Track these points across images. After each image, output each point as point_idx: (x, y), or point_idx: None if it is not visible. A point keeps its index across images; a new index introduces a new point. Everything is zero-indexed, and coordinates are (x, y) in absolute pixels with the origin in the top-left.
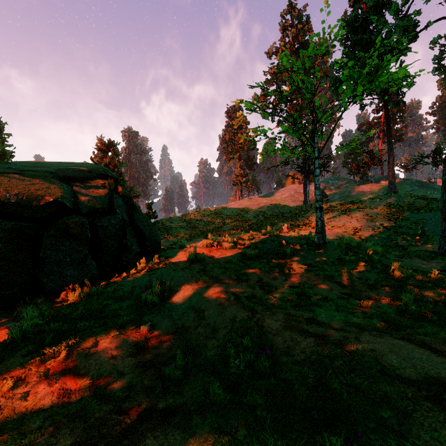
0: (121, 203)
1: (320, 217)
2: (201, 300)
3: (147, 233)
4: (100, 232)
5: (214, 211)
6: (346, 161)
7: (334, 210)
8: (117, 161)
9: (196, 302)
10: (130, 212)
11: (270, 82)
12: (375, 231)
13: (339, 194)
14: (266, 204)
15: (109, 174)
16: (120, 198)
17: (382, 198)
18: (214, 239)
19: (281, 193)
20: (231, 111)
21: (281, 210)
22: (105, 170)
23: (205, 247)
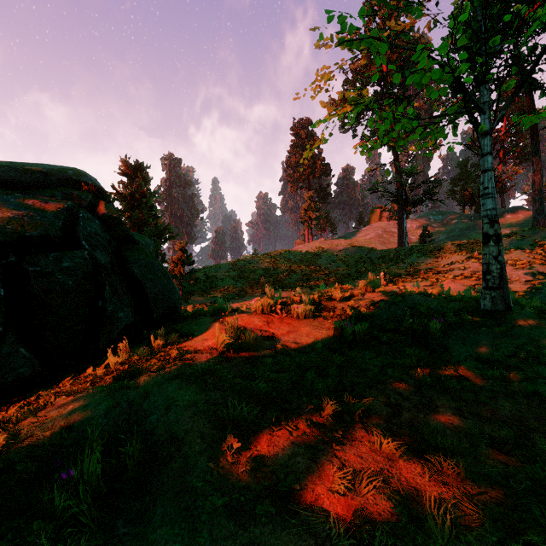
0: (97, 229)
1: (496, 256)
2: (225, 539)
3: (151, 288)
4: (35, 286)
5: (276, 256)
6: (453, 189)
7: (451, 253)
8: (146, 189)
9: (210, 542)
10: (120, 249)
11: (351, 81)
12: (532, 283)
13: (445, 233)
14: (346, 247)
15: (87, 181)
16: (95, 220)
17: (524, 235)
18: (276, 298)
19: (365, 233)
20: (297, 126)
21: (367, 255)
22: (80, 174)
23: (258, 314)
